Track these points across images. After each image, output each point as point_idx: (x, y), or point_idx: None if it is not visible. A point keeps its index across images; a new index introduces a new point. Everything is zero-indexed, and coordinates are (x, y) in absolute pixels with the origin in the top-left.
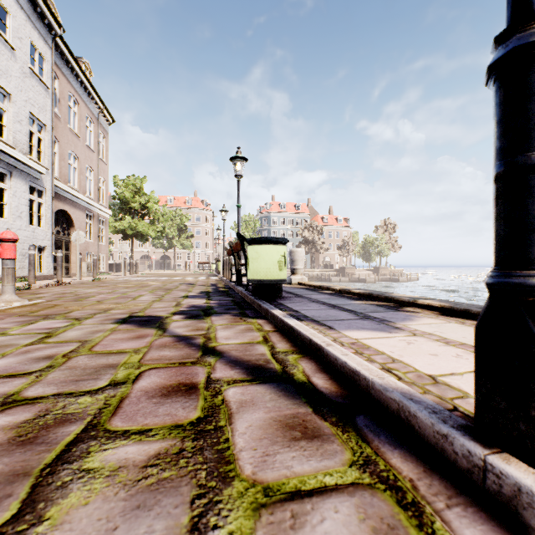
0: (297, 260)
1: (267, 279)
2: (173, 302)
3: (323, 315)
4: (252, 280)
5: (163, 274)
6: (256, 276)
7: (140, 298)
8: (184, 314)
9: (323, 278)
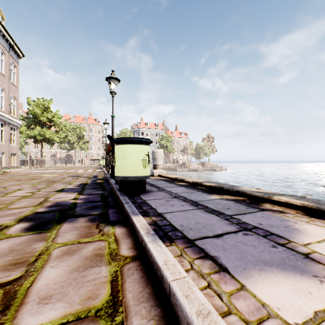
0: (157, 158)
1: (132, 176)
2: (41, 198)
3: (193, 224)
4: (118, 177)
5: (64, 167)
6: (121, 173)
7: (13, 193)
8: (32, 220)
9: (172, 169)
